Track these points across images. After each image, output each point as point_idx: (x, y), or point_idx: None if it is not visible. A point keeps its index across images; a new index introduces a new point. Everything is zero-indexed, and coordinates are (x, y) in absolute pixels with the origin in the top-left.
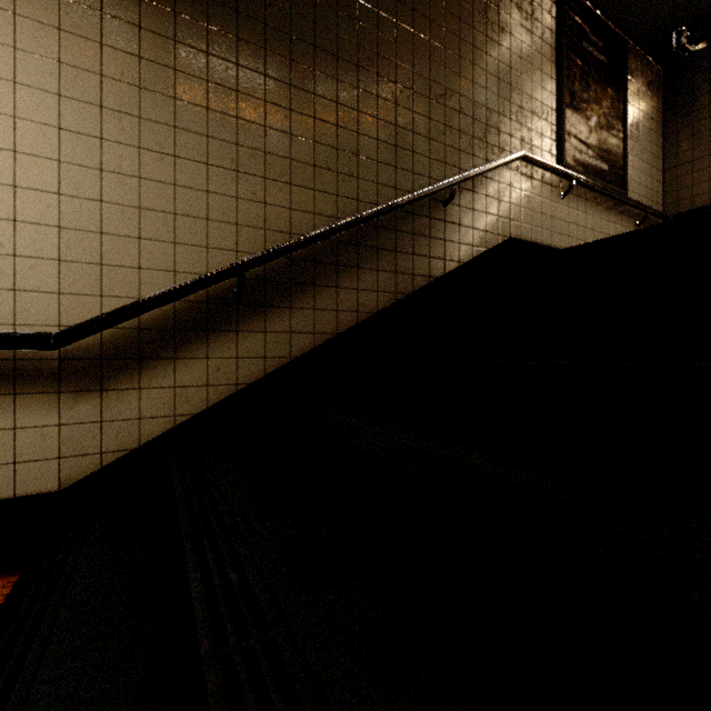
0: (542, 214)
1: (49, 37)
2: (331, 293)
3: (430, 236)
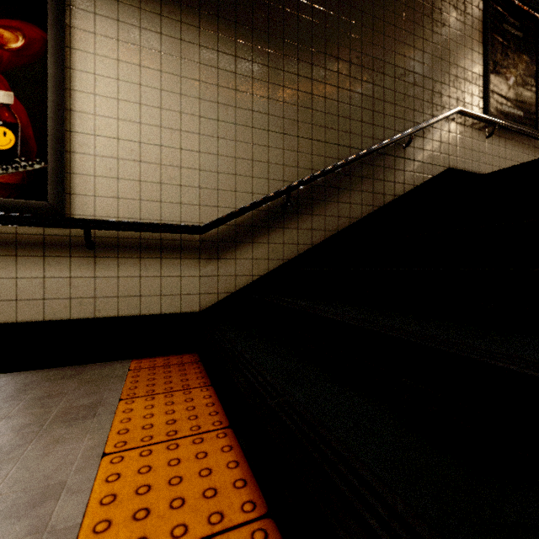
0: (472, 151)
1: (195, 68)
2: (334, 206)
3: (394, 168)
